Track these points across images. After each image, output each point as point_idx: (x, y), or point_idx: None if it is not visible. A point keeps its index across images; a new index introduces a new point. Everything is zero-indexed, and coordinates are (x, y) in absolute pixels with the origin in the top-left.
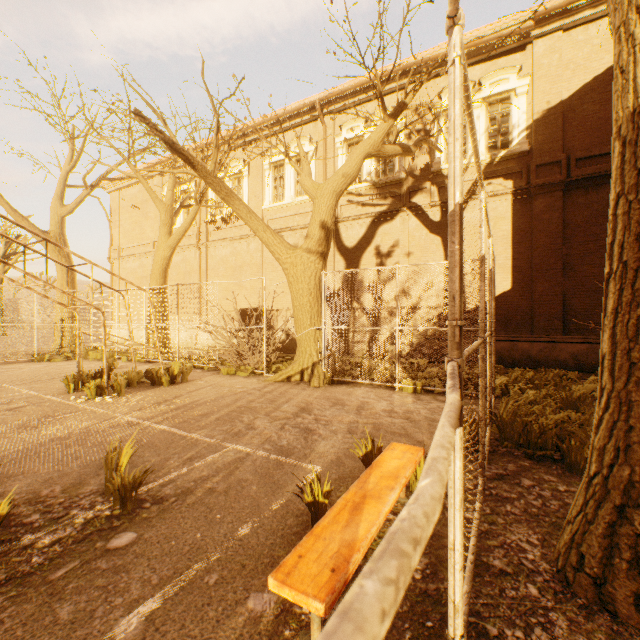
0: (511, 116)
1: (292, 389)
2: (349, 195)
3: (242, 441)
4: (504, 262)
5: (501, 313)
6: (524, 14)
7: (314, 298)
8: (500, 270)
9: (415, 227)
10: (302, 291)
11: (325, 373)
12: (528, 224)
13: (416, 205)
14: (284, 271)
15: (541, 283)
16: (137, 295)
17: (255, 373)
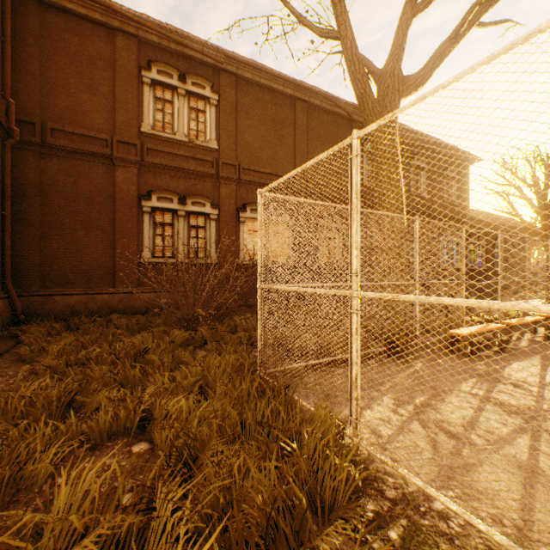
0: None
1: None
2: None
3: None
4: None
5: None
6: None
7: None
8: None
9: None
10: None
11: None
12: None
13: None
14: None
15: None
16: None
17: None
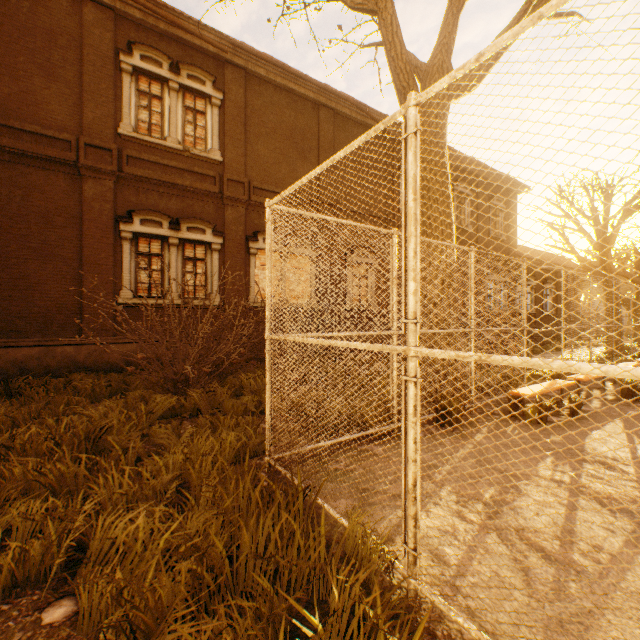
0: None
1: None
2: None
3: None
4: None
5: None
6: None
7: None
8: None
9: None
10: None
11: None
12: None
13: None
14: None
15: None
16: None
17: None
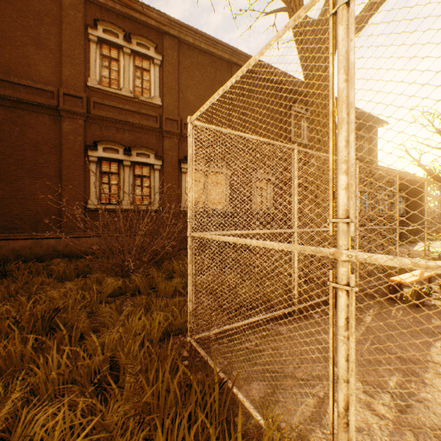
0: None
1: None
2: None
3: None
4: None
5: None
6: None
7: None
8: None
9: None
10: None
11: None
12: None
13: None
14: None
15: None
16: None
17: None
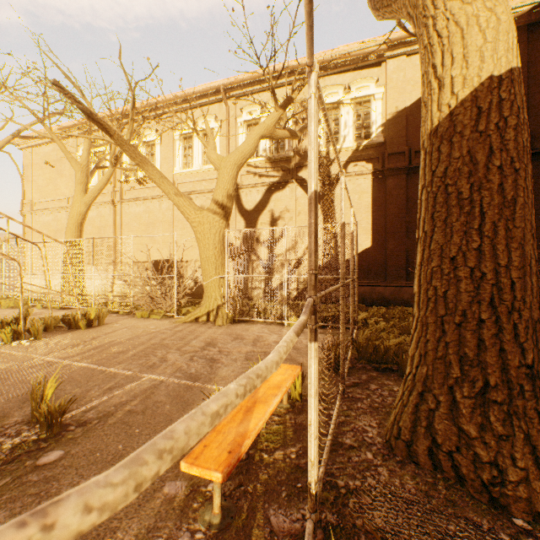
0: (371, 115)
1: (200, 328)
2: (248, 167)
3: (156, 371)
4: (366, 226)
5: (364, 265)
6: (380, 39)
7: (219, 252)
8: (363, 232)
9: (301, 196)
10: (208, 246)
11: (228, 314)
12: (383, 198)
13: (302, 178)
14: (193, 228)
15: (392, 242)
16: (51, 247)
17: (167, 316)
